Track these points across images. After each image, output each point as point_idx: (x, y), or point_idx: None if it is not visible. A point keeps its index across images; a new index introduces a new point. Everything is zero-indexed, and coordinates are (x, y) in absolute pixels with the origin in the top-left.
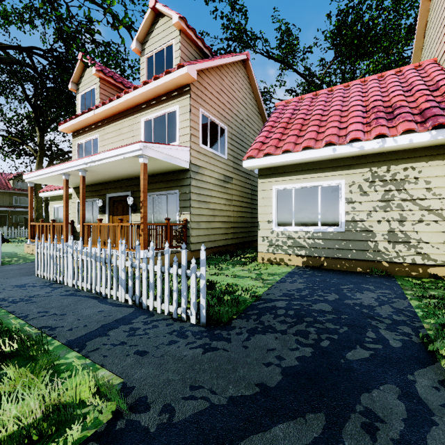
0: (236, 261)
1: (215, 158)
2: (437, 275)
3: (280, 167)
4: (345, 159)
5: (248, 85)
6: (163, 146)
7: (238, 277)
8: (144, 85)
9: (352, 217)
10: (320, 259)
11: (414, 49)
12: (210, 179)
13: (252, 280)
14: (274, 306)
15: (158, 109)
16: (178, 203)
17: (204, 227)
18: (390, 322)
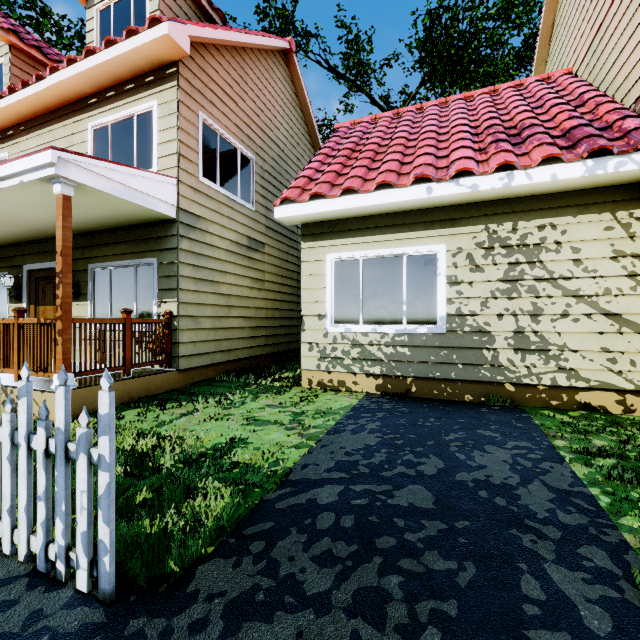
0: (264, 387)
1: (230, 205)
2: (589, 405)
3: (339, 221)
4: (447, 209)
5: (293, 96)
6: (111, 166)
7: (255, 424)
8: (89, 57)
9: (457, 309)
10: (406, 381)
11: (536, 61)
12: (220, 242)
13: (280, 430)
14: (312, 504)
15: (120, 107)
16: (155, 282)
17: (209, 327)
18: (559, 537)
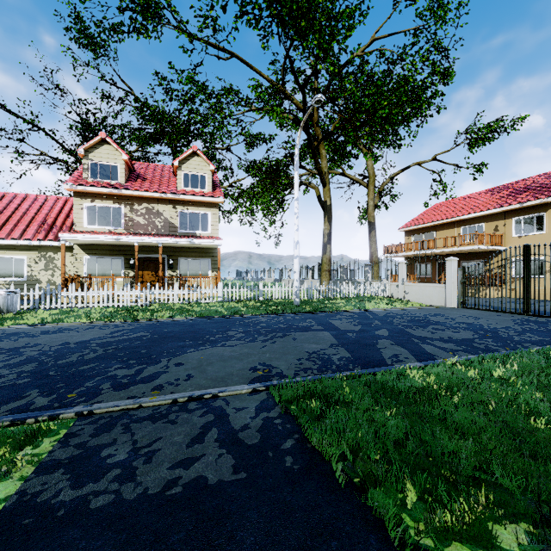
0: None
1: None
2: None
3: None
4: (28, 246)
5: None
6: None
7: None
8: None
9: (31, 274)
10: None
11: None
12: None
13: None
14: None
15: None
16: None
17: None
18: None
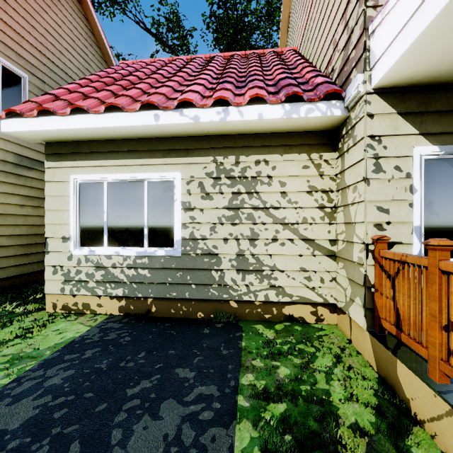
0: None
1: None
2: (292, 317)
3: (84, 142)
4: (182, 139)
5: (88, 32)
6: None
7: None
8: None
9: (190, 233)
10: (147, 302)
11: (280, 44)
12: None
13: None
14: None
15: None
16: None
17: None
18: None
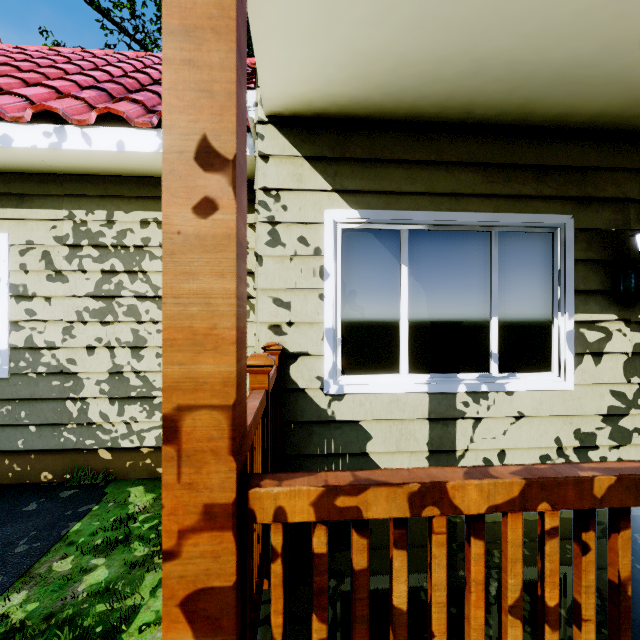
0: None
1: None
2: None
3: None
4: (11, 177)
5: None
6: None
7: None
8: None
9: (27, 338)
10: None
11: None
12: None
13: None
14: None
15: None
16: None
17: None
18: None
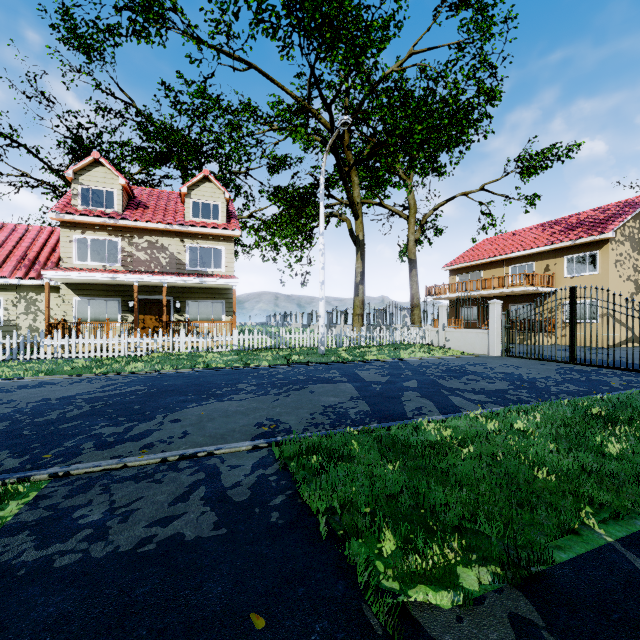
0: None
1: None
2: None
3: None
4: (4, 285)
5: None
6: None
7: None
8: None
9: (8, 318)
10: None
11: None
12: None
13: None
14: None
15: None
16: None
17: None
18: None
